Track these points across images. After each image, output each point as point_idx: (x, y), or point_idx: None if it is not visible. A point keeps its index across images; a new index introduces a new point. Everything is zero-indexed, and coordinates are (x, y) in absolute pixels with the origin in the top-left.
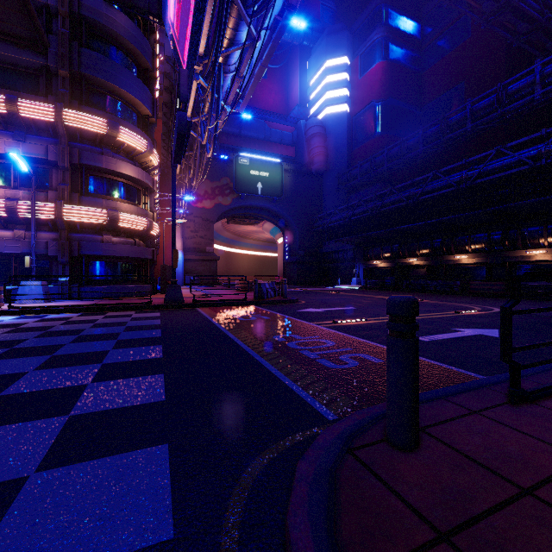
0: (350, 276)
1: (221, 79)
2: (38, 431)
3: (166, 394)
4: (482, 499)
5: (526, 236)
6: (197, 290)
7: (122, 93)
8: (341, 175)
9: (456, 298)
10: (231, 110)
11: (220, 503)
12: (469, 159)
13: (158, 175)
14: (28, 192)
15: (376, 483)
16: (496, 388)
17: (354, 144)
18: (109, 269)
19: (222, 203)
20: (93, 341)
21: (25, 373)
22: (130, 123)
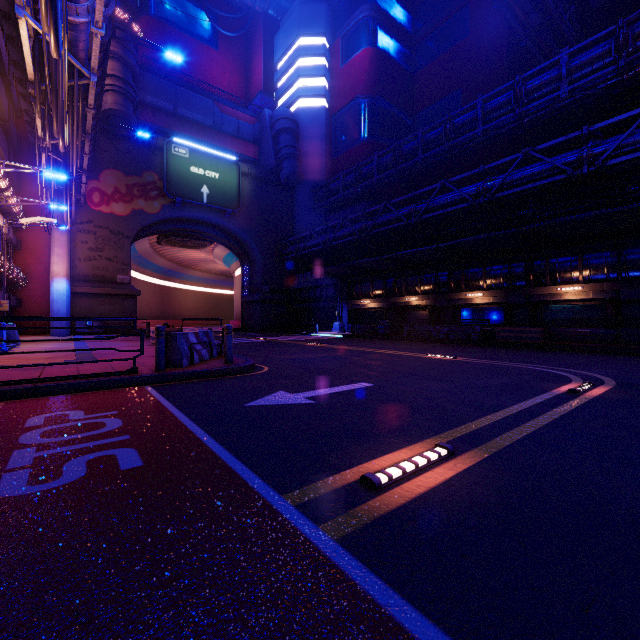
0: (330, 320)
1: None
2: None
3: None
4: None
5: (556, 269)
6: (76, 344)
7: None
8: (319, 189)
9: (492, 352)
10: None
11: None
12: (488, 166)
13: None
14: None
15: None
16: None
17: (334, 151)
18: None
19: (146, 209)
20: None
21: None
22: None
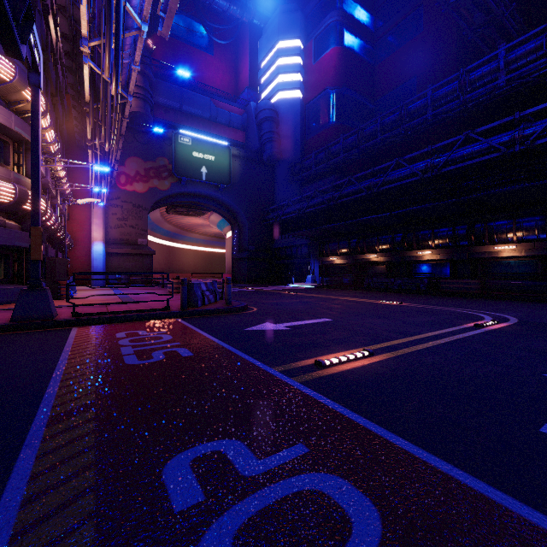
0: (304, 273)
1: None
2: None
3: None
4: None
5: (493, 231)
6: (115, 291)
7: None
8: (295, 165)
9: (434, 300)
10: None
11: None
12: (435, 146)
13: (49, 131)
14: None
15: None
16: None
17: (307, 133)
18: None
19: (159, 187)
20: None
21: None
22: None
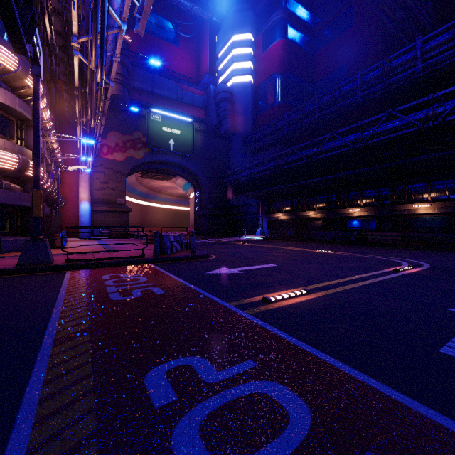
0: (255, 227)
1: None
2: None
3: None
4: None
5: (412, 192)
6: (99, 242)
7: None
8: (247, 138)
9: (361, 249)
10: None
11: None
12: (363, 122)
13: (46, 111)
14: None
15: None
16: None
17: (257, 111)
18: None
19: (134, 156)
20: None
21: None
22: None
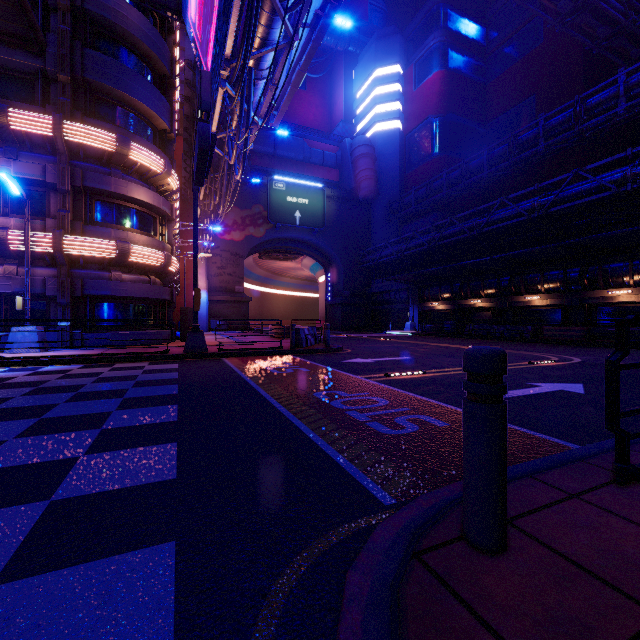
0: (403, 320)
1: (251, 87)
2: (6, 524)
3: (177, 470)
4: (605, 632)
5: (608, 274)
6: (225, 336)
7: (134, 103)
8: (393, 203)
9: (528, 346)
10: (263, 121)
11: (240, 632)
12: (542, 184)
13: (177, 201)
14: (21, 220)
15: (456, 606)
16: (595, 462)
17: (407, 166)
18: (119, 312)
19: (254, 234)
20: (94, 399)
21: (2, 442)
22: (144, 139)
